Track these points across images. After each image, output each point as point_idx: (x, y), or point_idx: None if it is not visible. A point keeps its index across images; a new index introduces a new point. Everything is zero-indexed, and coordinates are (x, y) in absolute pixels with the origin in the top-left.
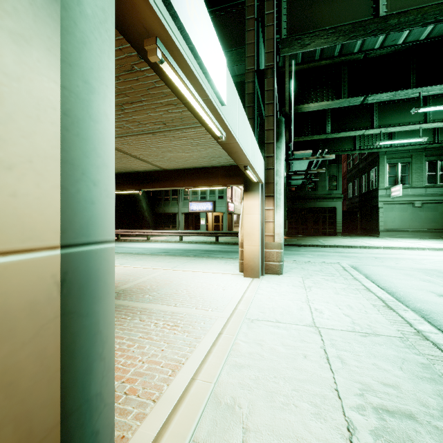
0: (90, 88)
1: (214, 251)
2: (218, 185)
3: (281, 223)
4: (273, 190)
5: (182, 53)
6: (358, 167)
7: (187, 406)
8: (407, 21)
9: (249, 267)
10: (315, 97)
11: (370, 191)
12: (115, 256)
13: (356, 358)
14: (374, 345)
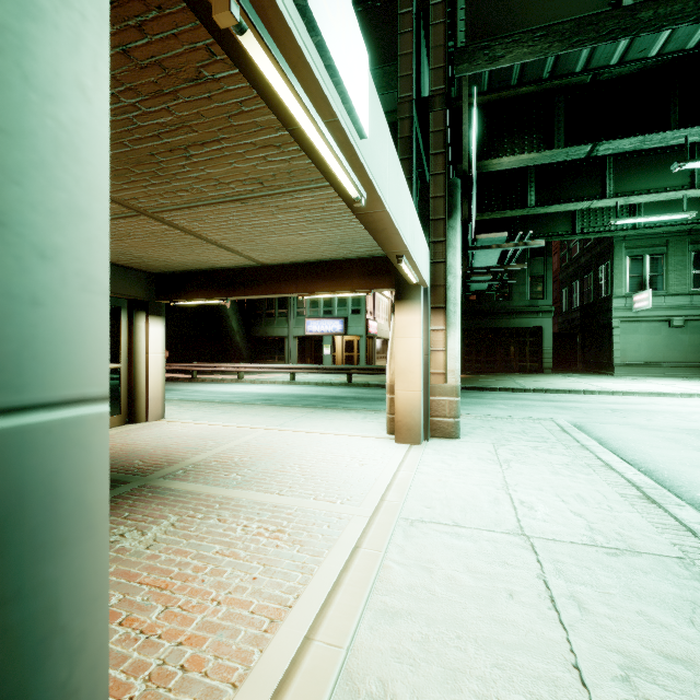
0: (26, 5)
1: (346, 398)
2: (352, 289)
3: (457, 352)
4: (444, 297)
5: (282, 13)
6: (579, 263)
7: (296, 699)
8: (669, 13)
9: (404, 426)
10: (511, 146)
11: (599, 301)
12: (185, 406)
13: (606, 600)
14: (634, 572)
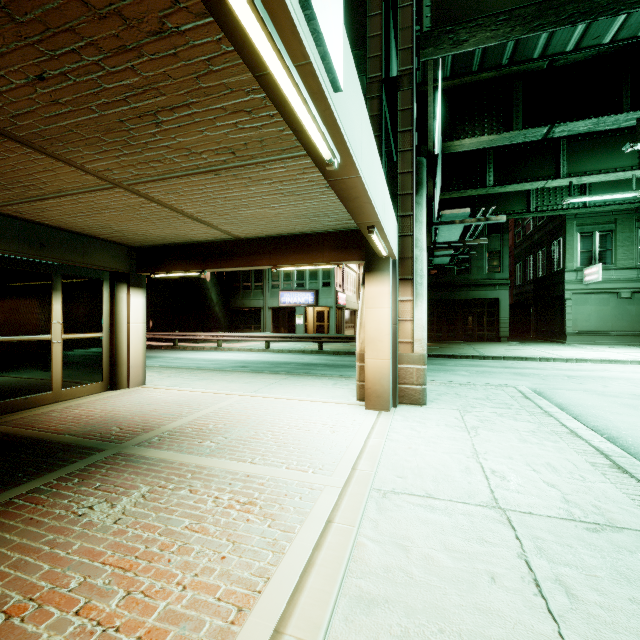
0: None
1: (317, 365)
2: (323, 262)
3: (424, 322)
4: (412, 269)
5: None
6: (532, 239)
7: None
8: None
9: (373, 393)
10: (472, 129)
11: (551, 274)
12: (166, 373)
13: (594, 585)
14: (618, 551)
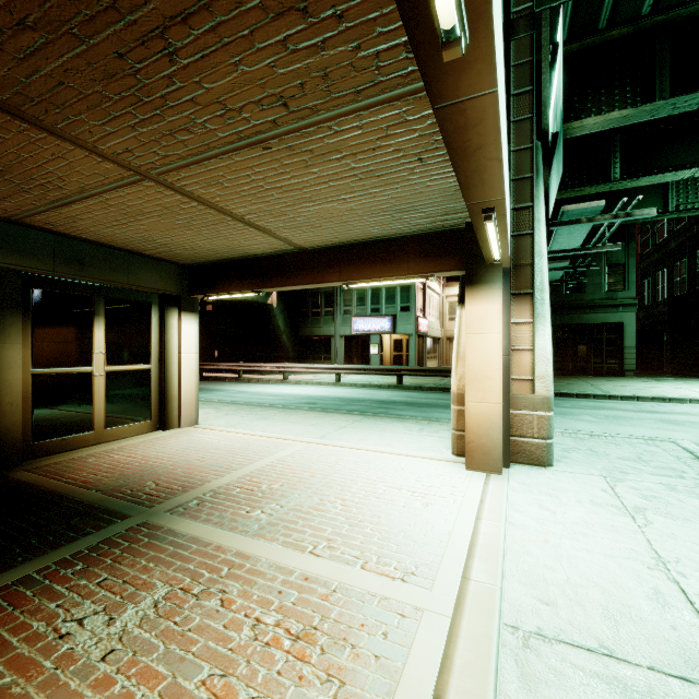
0: None
1: (397, 403)
2: (408, 274)
3: (548, 353)
4: (531, 280)
5: None
6: (667, 248)
7: None
8: None
9: (478, 449)
10: (597, 105)
11: (696, 291)
12: (224, 409)
13: None
14: None
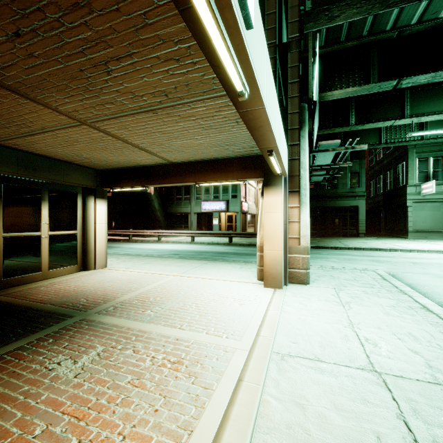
0: None
1: (228, 253)
2: (233, 179)
3: (307, 223)
4: (299, 184)
5: None
6: (382, 163)
7: None
8: None
9: (270, 275)
10: (340, 83)
11: (397, 188)
12: (122, 258)
13: None
14: None
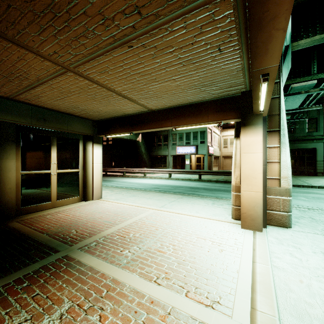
0: None
1: (199, 188)
2: (208, 121)
3: (288, 163)
4: (279, 123)
5: None
6: None
7: None
8: None
9: (248, 217)
10: (306, 33)
11: None
12: (115, 191)
13: None
14: None
